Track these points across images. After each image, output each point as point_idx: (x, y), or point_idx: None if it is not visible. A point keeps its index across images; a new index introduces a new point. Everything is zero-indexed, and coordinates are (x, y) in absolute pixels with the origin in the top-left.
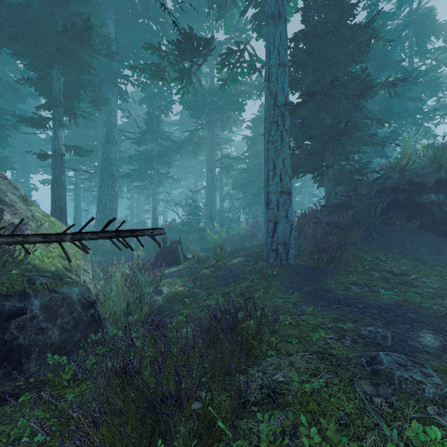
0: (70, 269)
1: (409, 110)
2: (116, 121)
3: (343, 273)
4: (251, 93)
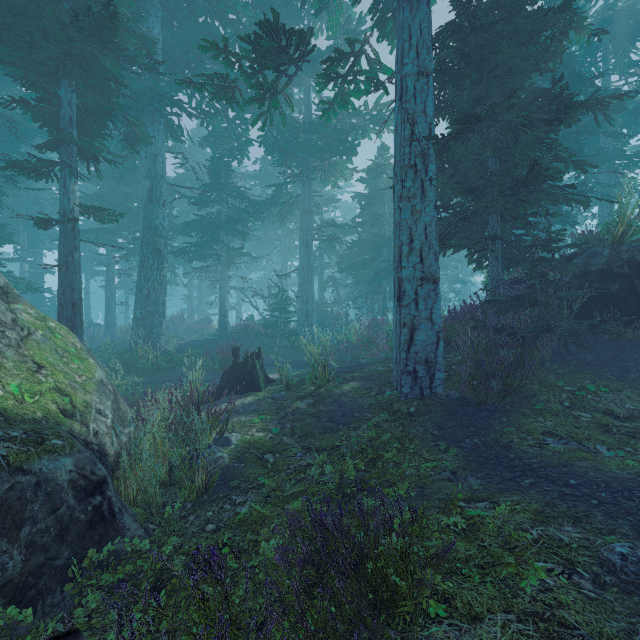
0: (71, 413)
1: (605, 153)
2: (164, 170)
3: (527, 413)
4: (366, 128)
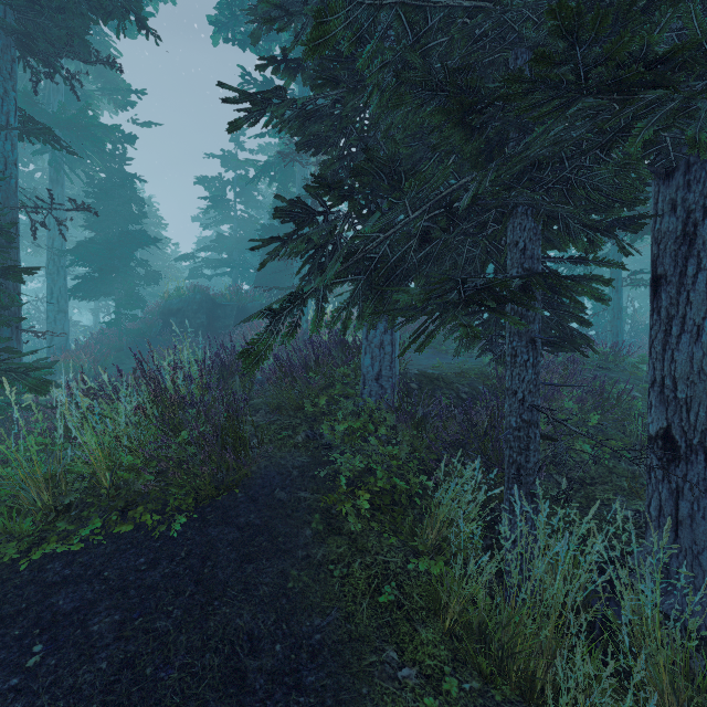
0: None
1: None
2: None
3: None
4: None
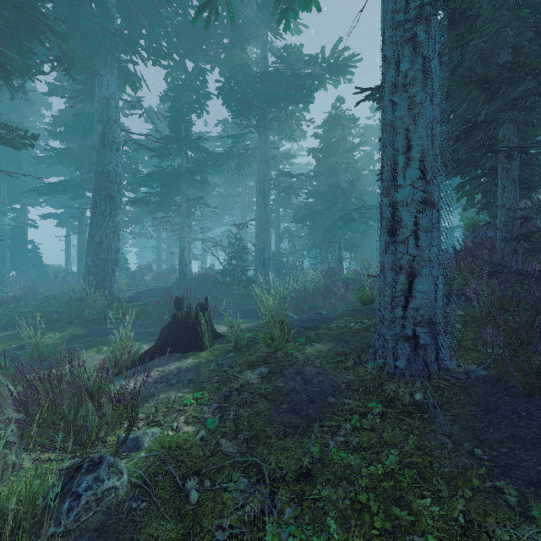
0: None
1: None
2: (117, 115)
3: None
4: (322, 78)
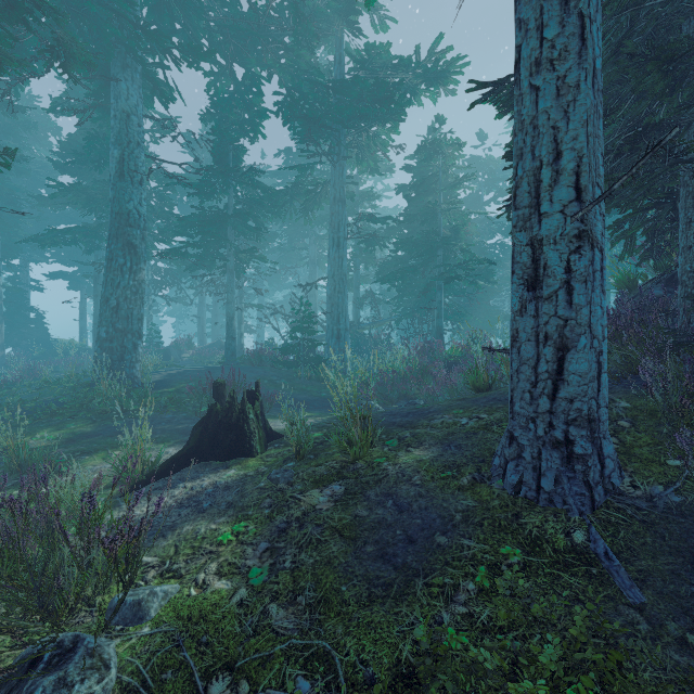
0: None
1: None
2: (141, 135)
3: None
4: (416, 89)
